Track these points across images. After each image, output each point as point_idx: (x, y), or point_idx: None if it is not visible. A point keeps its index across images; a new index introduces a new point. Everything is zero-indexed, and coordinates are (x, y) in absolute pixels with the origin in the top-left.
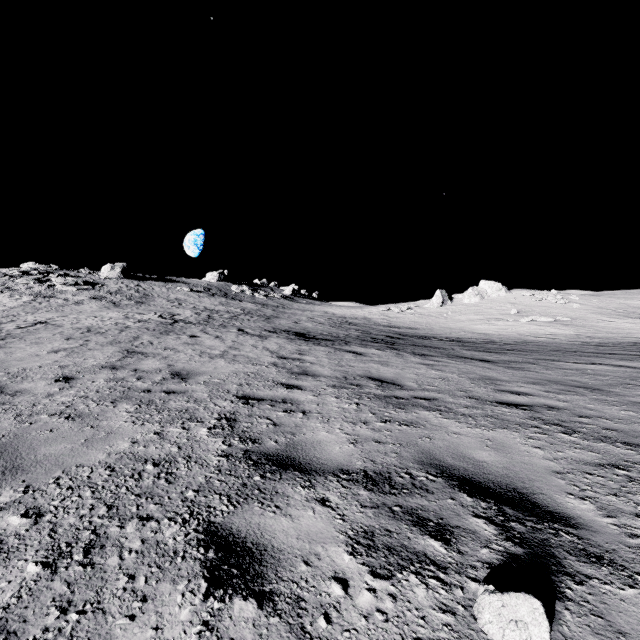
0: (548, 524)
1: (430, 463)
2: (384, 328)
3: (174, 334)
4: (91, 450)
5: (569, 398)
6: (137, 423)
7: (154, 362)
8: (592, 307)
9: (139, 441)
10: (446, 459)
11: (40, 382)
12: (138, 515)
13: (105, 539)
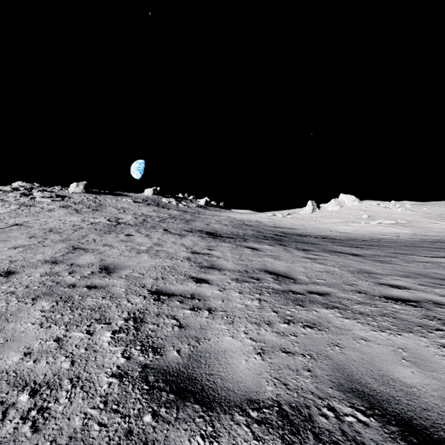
0: None
1: (352, 388)
2: (271, 228)
3: (114, 233)
4: None
5: None
6: (44, 325)
7: (90, 257)
8: (422, 213)
9: (33, 352)
10: (368, 381)
11: None
12: None
13: None
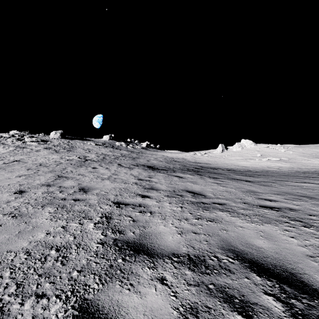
0: (317, 301)
1: (228, 249)
2: (193, 163)
3: (84, 167)
4: (20, 239)
5: (299, 203)
6: (53, 220)
7: (71, 182)
8: (299, 153)
9: (51, 232)
10: (238, 246)
11: (5, 194)
12: (36, 293)
13: (6, 316)
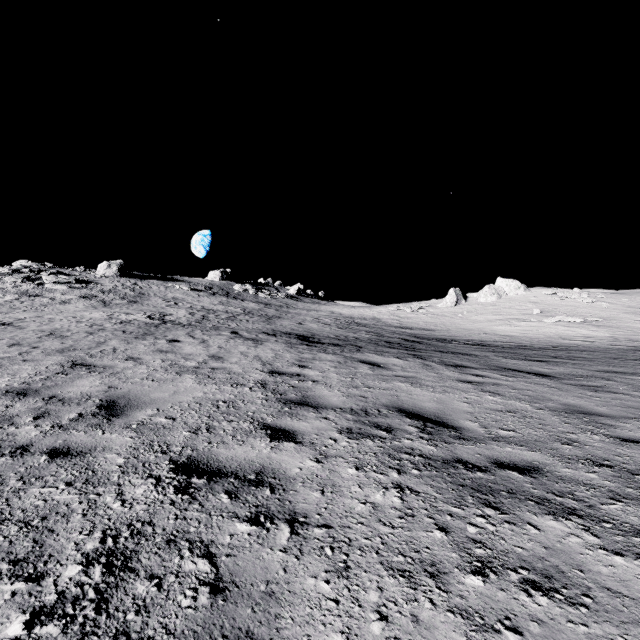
0: None
1: None
2: (396, 329)
3: (151, 338)
4: None
5: None
6: None
7: (93, 382)
8: (623, 306)
9: None
10: None
11: None
12: None
13: None
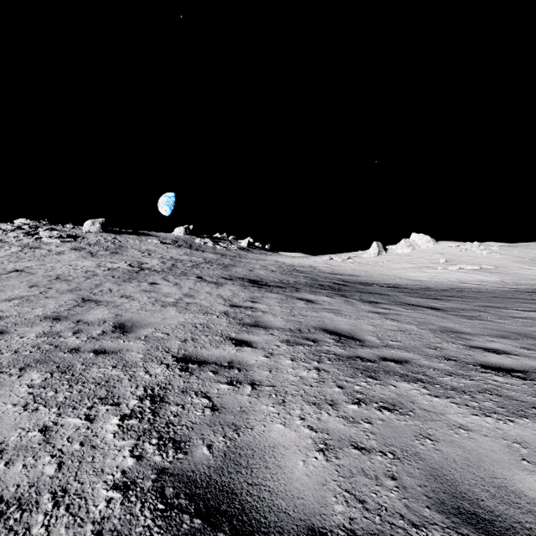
0: None
1: (458, 509)
2: (328, 275)
3: (136, 281)
4: None
5: None
6: (28, 408)
7: (103, 311)
8: (512, 257)
9: (7, 449)
10: (479, 496)
11: None
12: None
13: None
